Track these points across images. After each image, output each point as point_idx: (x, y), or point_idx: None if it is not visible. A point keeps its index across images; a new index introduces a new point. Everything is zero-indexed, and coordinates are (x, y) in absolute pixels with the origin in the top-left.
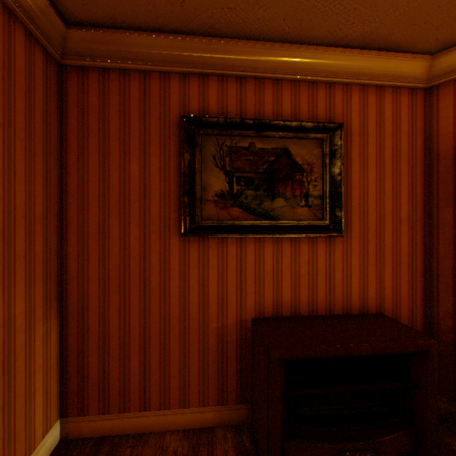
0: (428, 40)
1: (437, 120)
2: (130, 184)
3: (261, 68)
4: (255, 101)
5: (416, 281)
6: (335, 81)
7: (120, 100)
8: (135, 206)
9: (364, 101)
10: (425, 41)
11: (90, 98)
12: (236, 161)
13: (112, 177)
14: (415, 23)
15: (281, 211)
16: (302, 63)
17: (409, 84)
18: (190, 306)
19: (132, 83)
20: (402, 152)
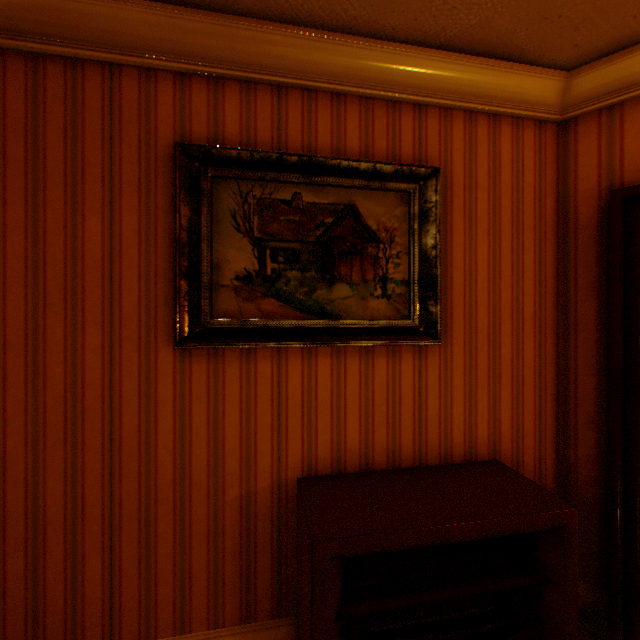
0: (564, 47)
1: (575, 169)
2: (84, 258)
3: (312, 74)
4: (303, 126)
5: (546, 409)
6: (429, 102)
7: (67, 111)
8: (93, 296)
9: (471, 136)
10: (560, 48)
11: (10, 105)
12: (272, 222)
13: (52, 244)
14: (545, 15)
15: (344, 305)
16: (377, 70)
17: (536, 114)
18: (193, 463)
19: (88, 84)
20: (526, 215)
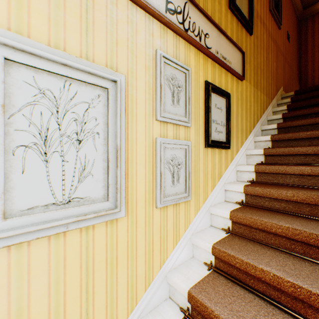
0: None
1: None
2: None
3: None
4: None
5: None
6: None
7: (318, 20)
8: None
9: None
10: None
11: (307, 25)
12: None
13: (315, 42)
14: None
15: None
16: None
17: None
18: None
19: None
20: None
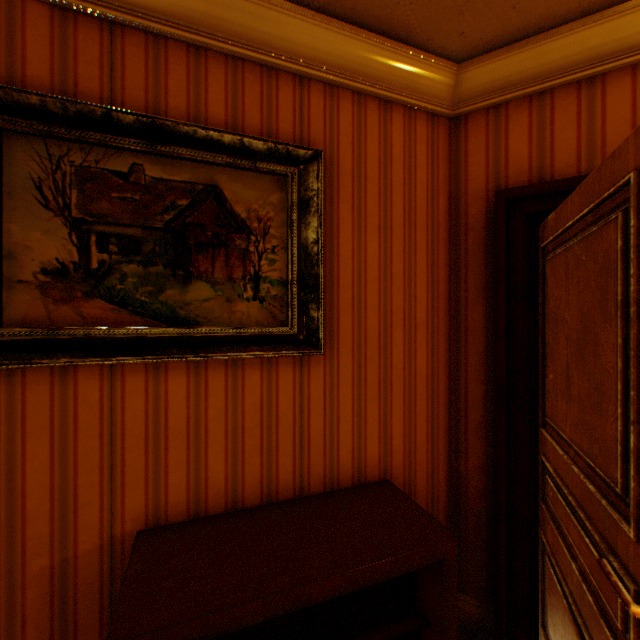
0: (451, 33)
1: (466, 168)
2: None
3: (158, 13)
4: (147, 80)
5: (439, 419)
6: (311, 74)
7: None
8: None
9: (361, 121)
10: (447, 34)
11: None
12: (100, 199)
13: None
14: None
15: (204, 309)
16: (245, 24)
17: (428, 105)
18: None
19: None
20: (419, 213)
